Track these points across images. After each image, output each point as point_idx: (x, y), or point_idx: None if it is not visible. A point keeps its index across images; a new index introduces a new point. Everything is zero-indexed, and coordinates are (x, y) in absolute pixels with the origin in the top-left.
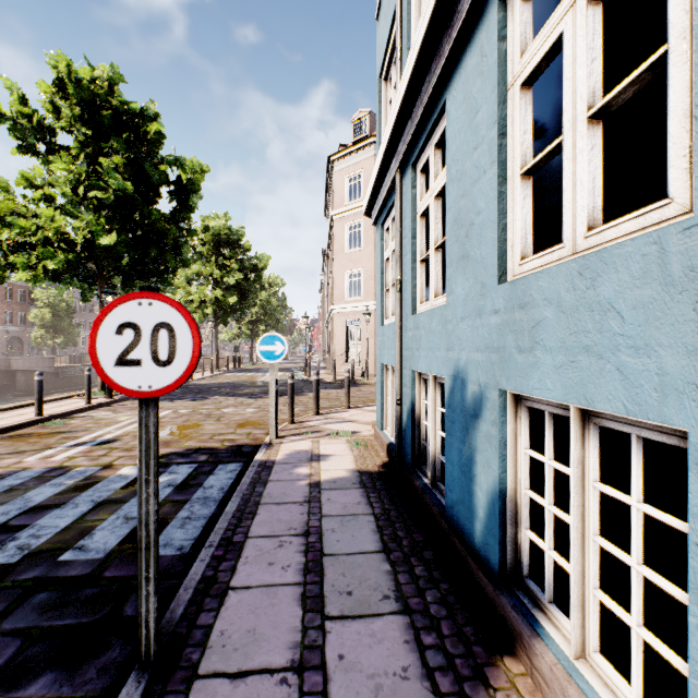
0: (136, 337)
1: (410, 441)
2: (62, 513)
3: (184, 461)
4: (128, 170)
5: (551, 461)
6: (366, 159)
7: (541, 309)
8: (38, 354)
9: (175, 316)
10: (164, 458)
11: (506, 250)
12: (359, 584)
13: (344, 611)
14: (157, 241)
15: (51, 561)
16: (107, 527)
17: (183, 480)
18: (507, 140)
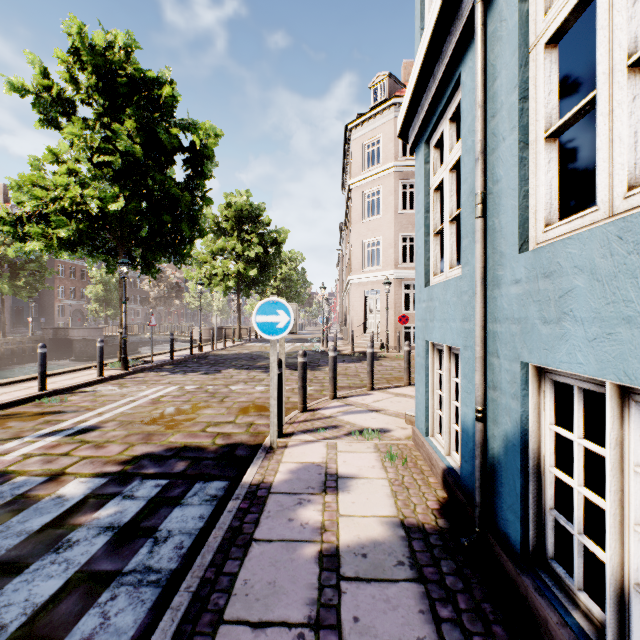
0: None
1: (516, 501)
2: None
3: (153, 473)
4: (140, 136)
5: None
6: (385, 123)
7: None
8: (96, 325)
9: None
10: (131, 464)
11: None
12: None
13: None
14: (172, 210)
15: None
16: None
17: (133, 516)
18: None
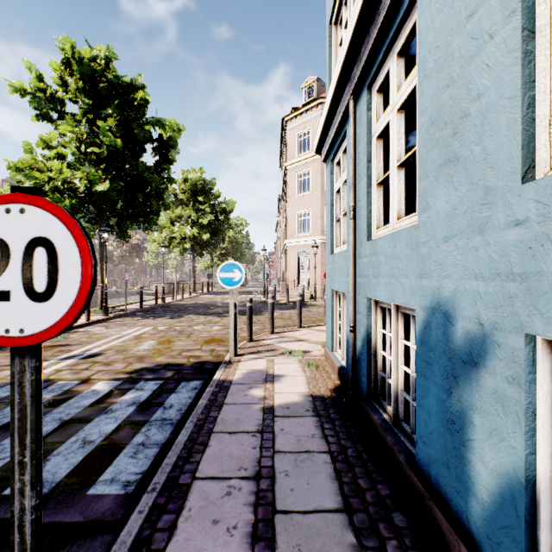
0: (3, 259)
1: (365, 370)
2: None
3: (152, 377)
4: (119, 130)
5: None
6: (314, 118)
7: None
8: None
9: (56, 228)
10: (135, 373)
11: (534, 134)
12: None
13: None
14: (143, 188)
15: None
16: (63, 452)
17: (147, 398)
18: None
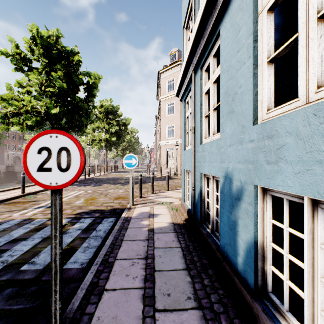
0: (49, 155)
1: (199, 209)
2: (26, 243)
3: (88, 216)
4: (64, 78)
5: (288, 228)
6: (176, 72)
7: (283, 138)
8: None
9: (70, 143)
10: (78, 215)
11: (257, 106)
12: (174, 289)
13: (165, 306)
14: (78, 111)
15: (16, 270)
16: (47, 251)
17: (86, 226)
18: (258, 43)
